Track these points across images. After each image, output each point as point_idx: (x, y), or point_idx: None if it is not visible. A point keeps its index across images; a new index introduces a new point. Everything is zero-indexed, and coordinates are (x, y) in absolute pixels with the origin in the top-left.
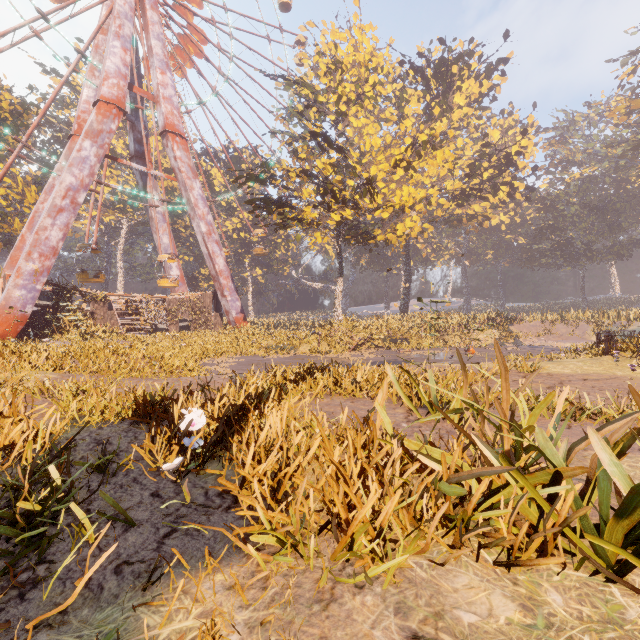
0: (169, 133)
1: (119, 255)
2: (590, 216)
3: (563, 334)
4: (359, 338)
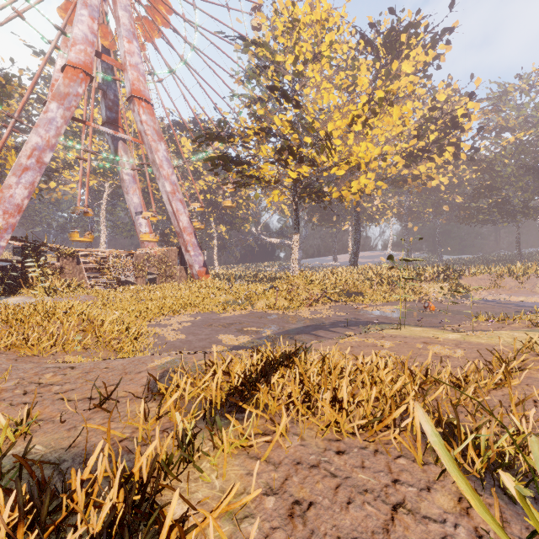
0: (135, 98)
1: (102, 215)
2: (526, 176)
3: (512, 287)
4: (316, 294)
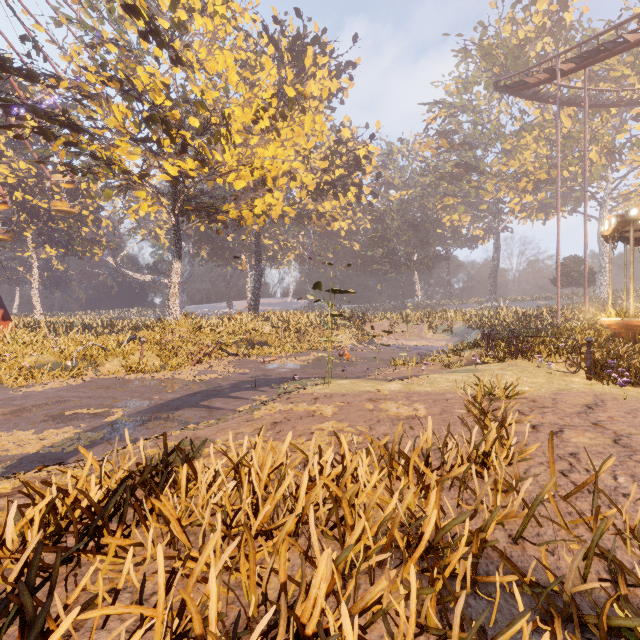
0: None
1: None
2: (409, 231)
3: (405, 333)
4: (208, 345)
